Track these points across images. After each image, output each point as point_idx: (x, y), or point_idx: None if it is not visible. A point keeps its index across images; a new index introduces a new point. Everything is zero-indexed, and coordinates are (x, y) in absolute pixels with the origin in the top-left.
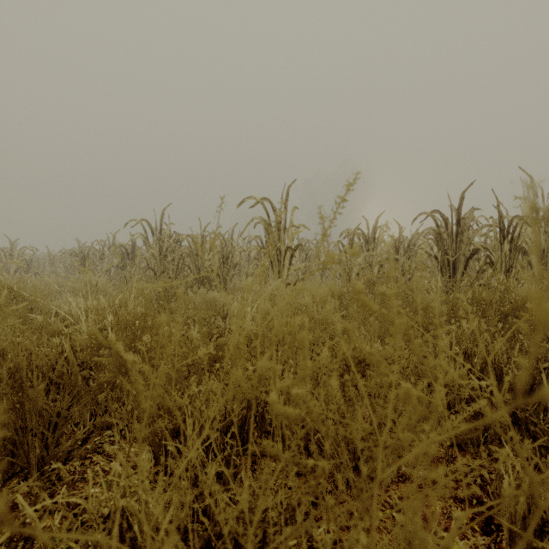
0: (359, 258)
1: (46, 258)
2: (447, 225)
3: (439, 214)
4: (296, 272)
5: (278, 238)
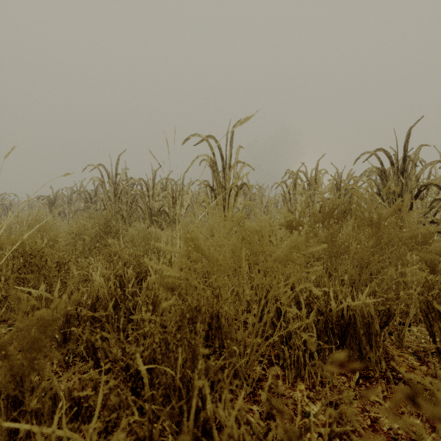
0: (303, 197)
1: (25, 203)
2: (392, 162)
3: (384, 152)
4: (241, 210)
5: (223, 176)
